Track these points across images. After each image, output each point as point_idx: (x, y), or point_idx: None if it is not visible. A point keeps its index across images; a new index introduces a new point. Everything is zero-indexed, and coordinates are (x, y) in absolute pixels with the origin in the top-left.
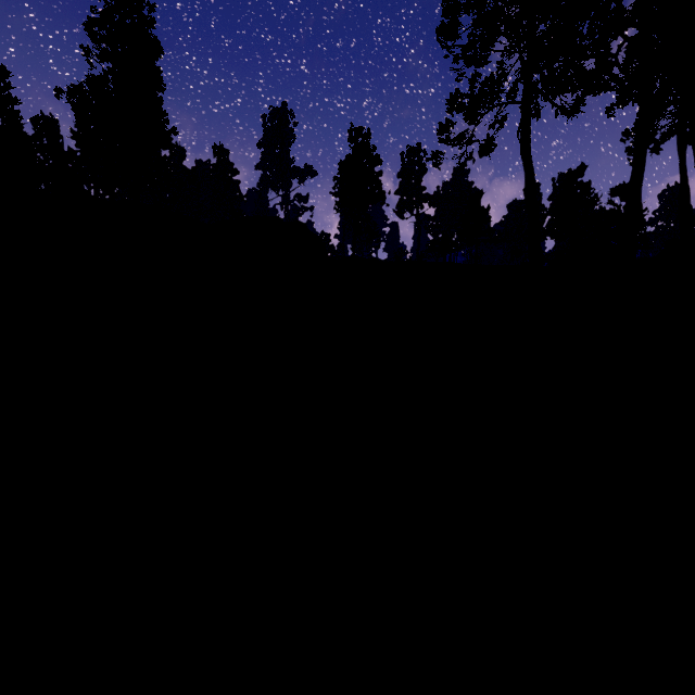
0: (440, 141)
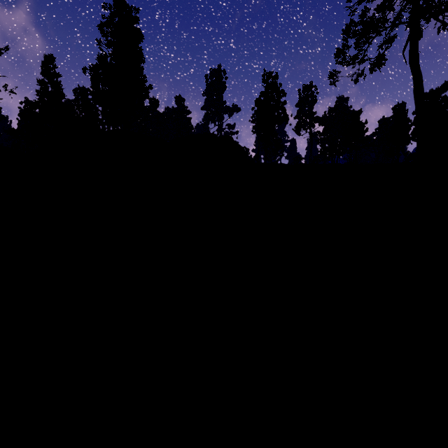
0: (337, 63)
